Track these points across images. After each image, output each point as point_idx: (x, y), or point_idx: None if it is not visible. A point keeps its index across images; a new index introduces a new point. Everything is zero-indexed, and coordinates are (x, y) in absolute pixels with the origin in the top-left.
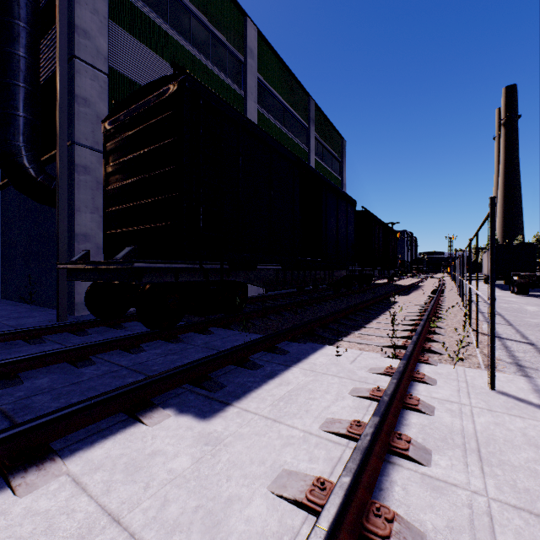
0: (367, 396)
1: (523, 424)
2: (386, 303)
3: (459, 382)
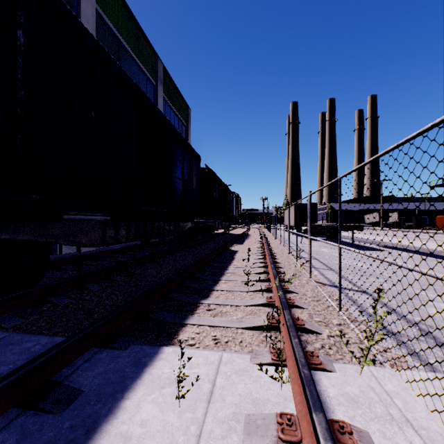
0: None
1: None
2: (228, 253)
3: (403, 429)
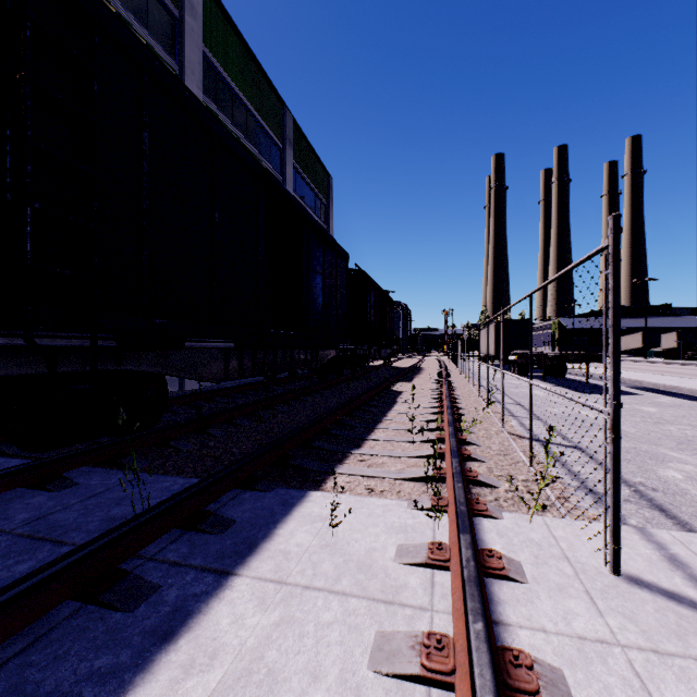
0: (416, 673)
1: None
2: (388, 394)
3: (558, 562)
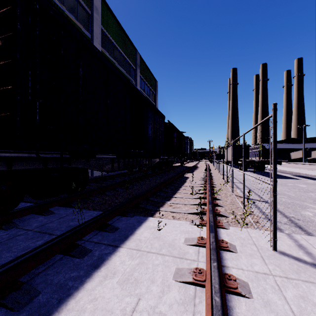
0: (191, 281)
1: None
2: (182, 178)
3: (251, 245)
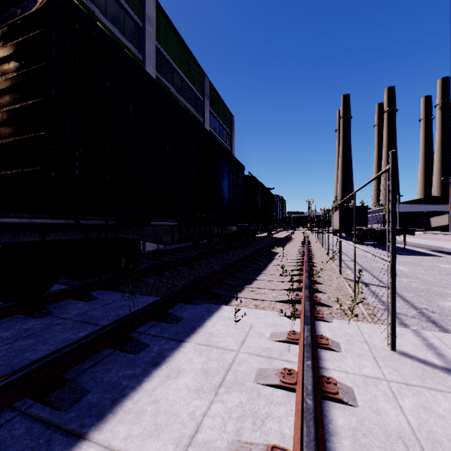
0: (277, 384)
1: (448, 403)
2: (269, 254)
3: (360, 344)
